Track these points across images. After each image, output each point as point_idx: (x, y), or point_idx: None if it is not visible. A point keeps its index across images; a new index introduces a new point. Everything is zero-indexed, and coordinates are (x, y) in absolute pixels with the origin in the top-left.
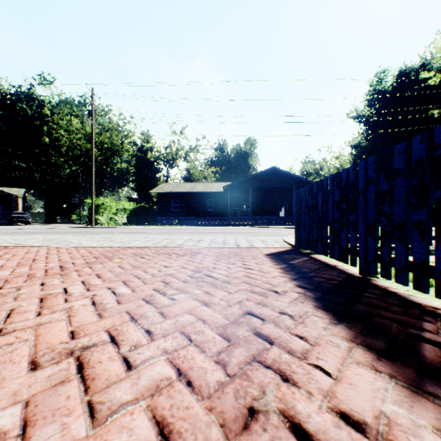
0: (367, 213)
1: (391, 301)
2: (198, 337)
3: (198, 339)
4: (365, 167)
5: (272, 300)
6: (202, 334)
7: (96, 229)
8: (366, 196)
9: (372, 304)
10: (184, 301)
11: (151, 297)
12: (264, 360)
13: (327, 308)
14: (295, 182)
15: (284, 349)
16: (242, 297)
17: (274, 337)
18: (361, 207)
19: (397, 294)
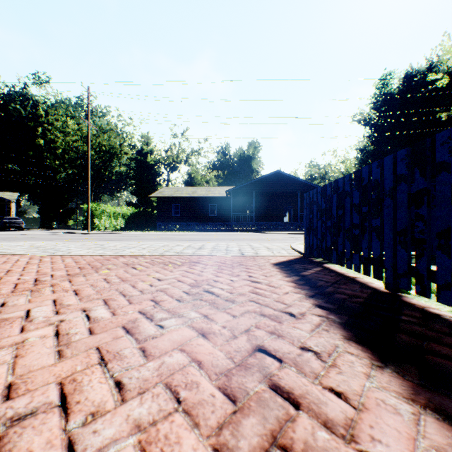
0: (397, 218)
1: (438, 328)
2: (190, 396)
3: (189, 399)
4: (394, 162)
5: (288, 327)
6: (196, 389)
7: (91, 235)
8: (395, 197)
9: (417, 334)
10: (175, 330)
11: (135, 323)
12: (290, 445)
13: (361, 340)
14: (300, 187)
15: (317, 418)
16: (249, 323)
17: (300, 393)
18: (388, 209)
19: (442, 317)
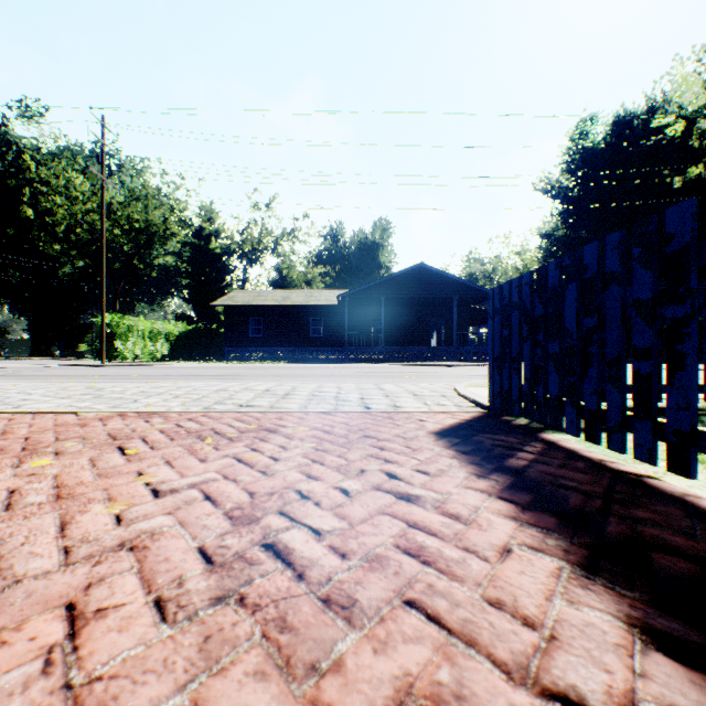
0: None
1: None
2: None
3: None
4: None
5: None
6: None
7: (105, 368)
8: None
9: None
10: None
11: None
12: None
13: None
14: (457, 290)
15: None
16: None
17: None
18: None
19: None
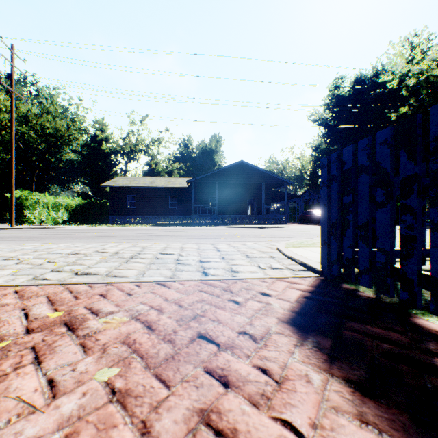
0: None
1: None
2: None
3: None
4: None
5: None
6: None
7: (8, 230)
8: None
9: None
10: None
11: None
12: None
13: None
14: (264, 178)
15: None
16: None
17: None
18: None
19: None
